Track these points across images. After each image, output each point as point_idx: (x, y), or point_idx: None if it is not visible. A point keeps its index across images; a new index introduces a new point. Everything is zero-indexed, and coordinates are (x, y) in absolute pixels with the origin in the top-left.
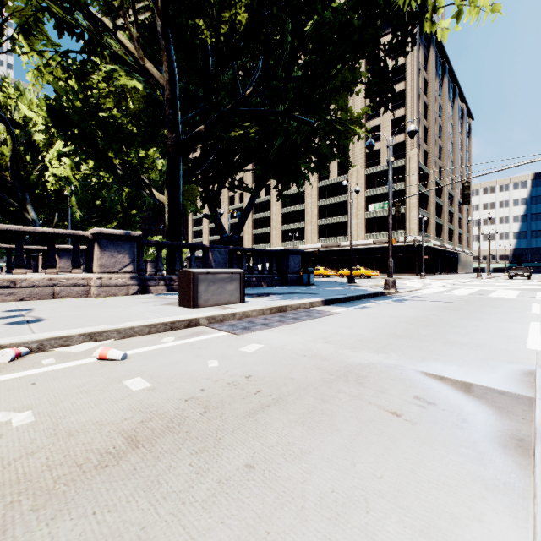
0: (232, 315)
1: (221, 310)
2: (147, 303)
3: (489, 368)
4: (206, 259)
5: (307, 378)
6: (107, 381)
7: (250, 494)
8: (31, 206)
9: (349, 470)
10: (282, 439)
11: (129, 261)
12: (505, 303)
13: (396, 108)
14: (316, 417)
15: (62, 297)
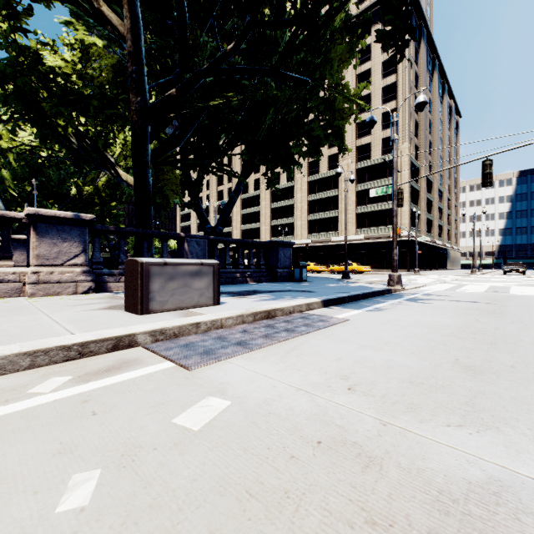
0: (195, 326)
1: (178, 318)
2: (85, 306)
3: None
4: (182, 251)
5: None
6: None
7: None
8: None
9: None
10: None
11: (79, 251)
12: None
13: (388, 101)
14: None
15: None
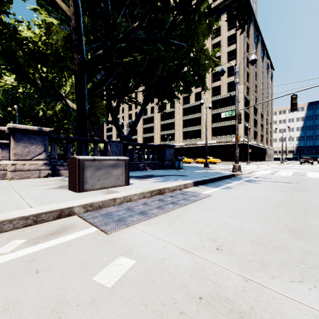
0: (113, 201)
1: (102, 195)
2: (43, 186)
3: None
4: (106, 151)
5: None
6: None
7: None
8: None
9: None
10: None
11: (41, 151)
12: None
13: (230, 60)
14: None
15: None
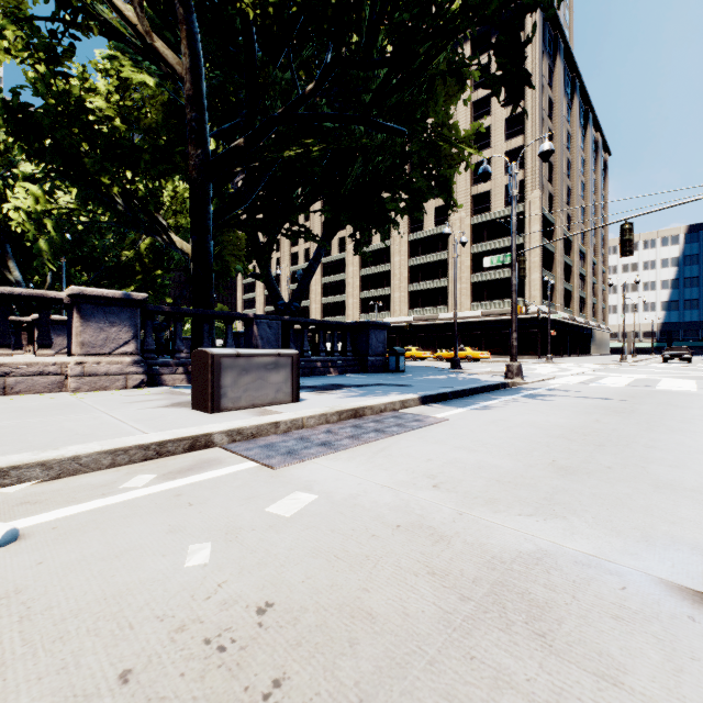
0: (274, 426)
1: (255, 417)
2: (144, 404)
3: None
4: (250, 336)
5: (406, 613)
6: None
7: None
8: (14, 263)
9: None
10: None
11: (129, 337)
12: (692, 399)
13: (512, 136)
14: None
15: (19, 392)
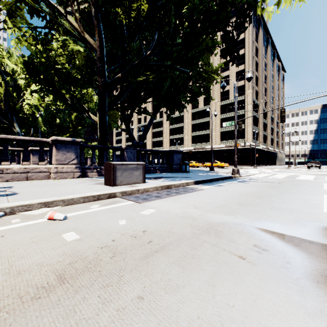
0: (137, 191)
1: (130, 187)
2: (85, 183)
3: (301, 225)
4: (123, 156)
5: (183, 232)
6: (51, 234)
7: (139, 321)
8: (17, 124)
9: (210, 300)
10: (164, 276)
11: (75, 157)
12: (307, 183)
13: (239, 65)
14: (188, 260)
15: (33, 179)
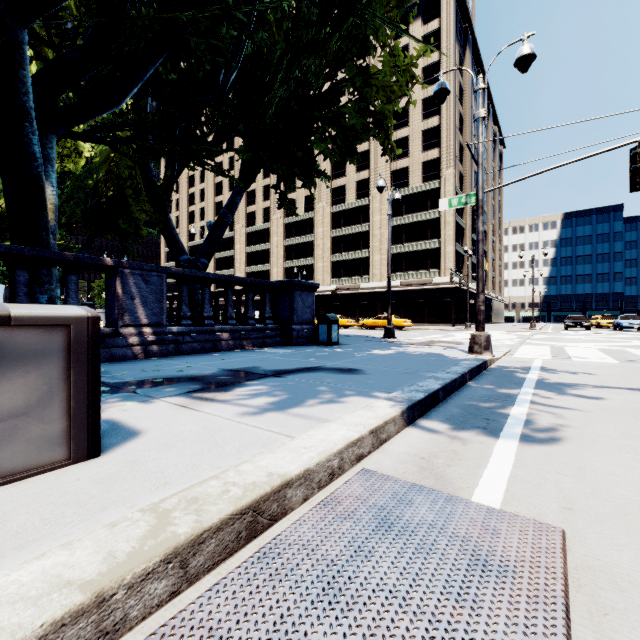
0: None
1: None
2: None
3: None
4: (112, 293)
5: None
6: None
7: None
8: None
9: None
10: None
11: None
12: None
13: (429, 116)
14: None
15: None
